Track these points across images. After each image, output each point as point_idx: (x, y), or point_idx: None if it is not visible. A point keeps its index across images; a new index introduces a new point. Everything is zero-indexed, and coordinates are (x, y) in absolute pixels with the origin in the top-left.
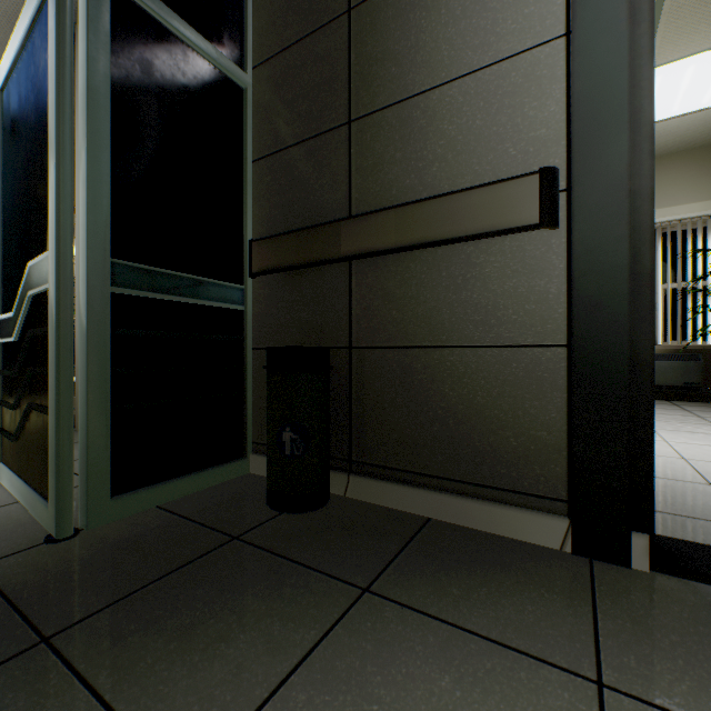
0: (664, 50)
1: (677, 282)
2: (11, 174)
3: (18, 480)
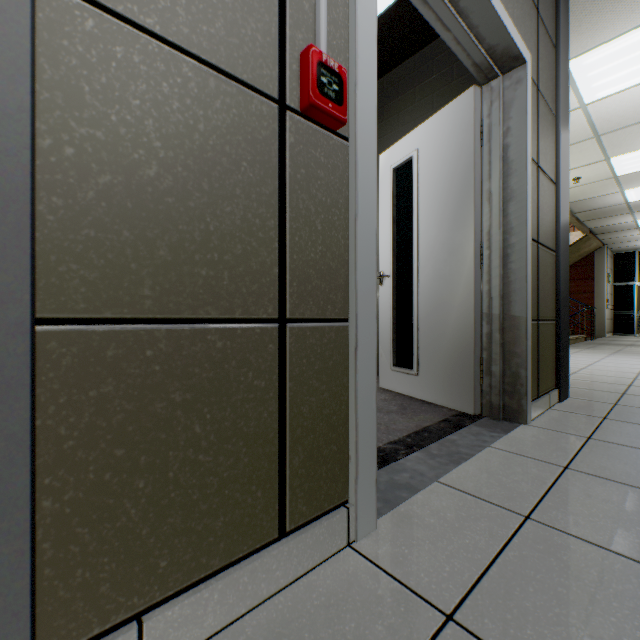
0: None
1: None
2: (636, 297)
3: (638, 334)
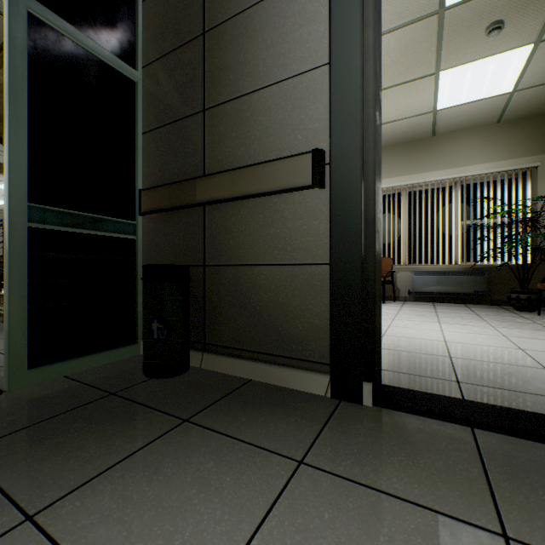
0: (449, 58)
1: (470, 220)
2: None
3: None
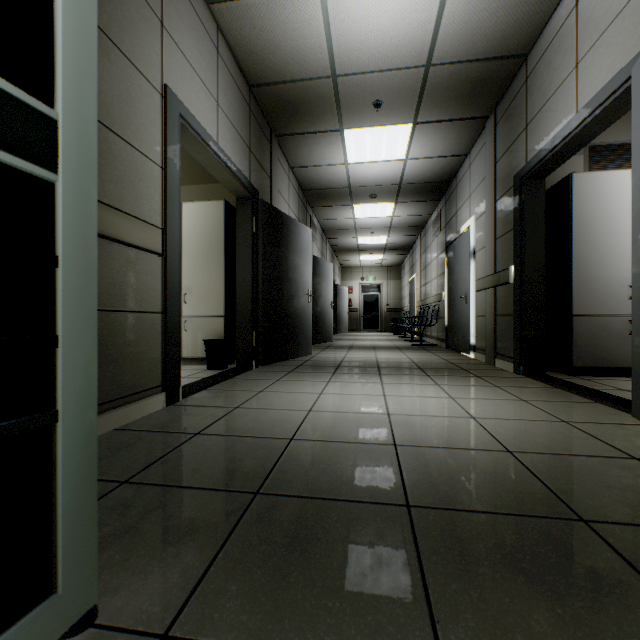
0: None
1: None
2: None
3: None
